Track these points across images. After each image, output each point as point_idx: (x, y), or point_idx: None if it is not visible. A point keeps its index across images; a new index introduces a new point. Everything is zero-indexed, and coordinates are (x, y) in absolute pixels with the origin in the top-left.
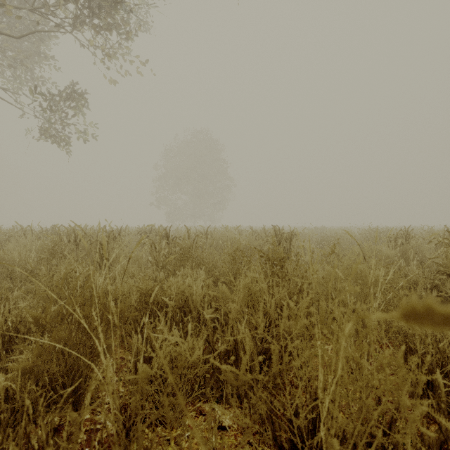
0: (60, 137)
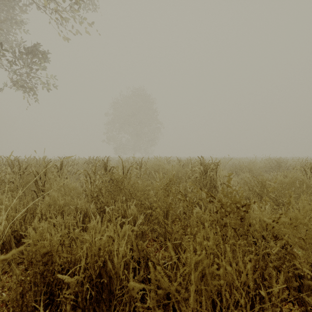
0: (28, 87)
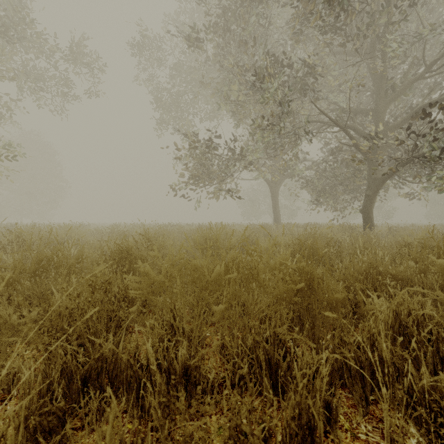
0: None
